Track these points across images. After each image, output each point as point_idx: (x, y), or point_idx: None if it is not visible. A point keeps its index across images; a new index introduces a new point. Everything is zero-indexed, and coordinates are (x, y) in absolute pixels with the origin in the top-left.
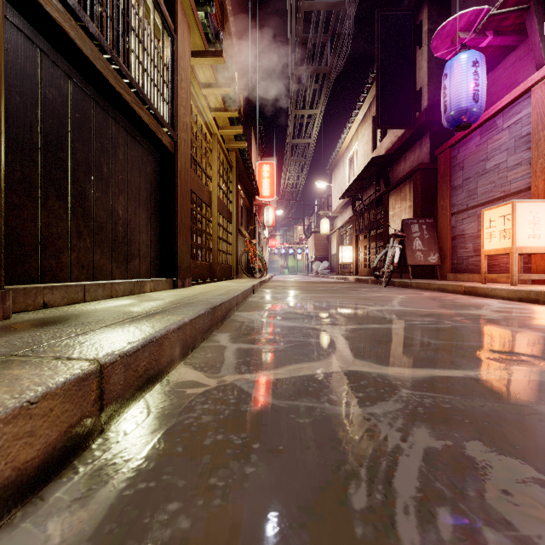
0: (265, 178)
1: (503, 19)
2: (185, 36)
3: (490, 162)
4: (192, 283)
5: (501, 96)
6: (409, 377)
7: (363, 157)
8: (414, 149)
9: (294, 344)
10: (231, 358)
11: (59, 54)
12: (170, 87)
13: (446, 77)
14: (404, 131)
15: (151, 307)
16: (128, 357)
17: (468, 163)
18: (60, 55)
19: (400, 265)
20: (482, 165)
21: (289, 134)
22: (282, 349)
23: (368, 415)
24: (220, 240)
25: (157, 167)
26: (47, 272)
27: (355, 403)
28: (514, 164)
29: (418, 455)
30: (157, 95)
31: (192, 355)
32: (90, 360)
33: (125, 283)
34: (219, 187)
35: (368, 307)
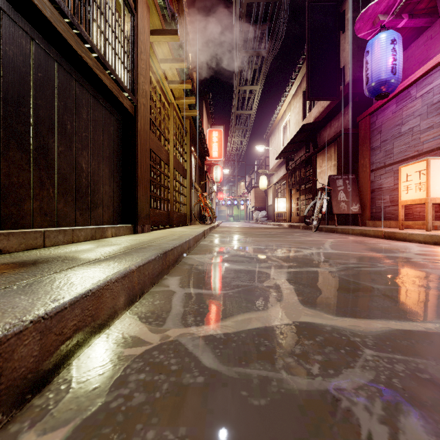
0: (214, 142)
1: (418, 2)
2: (144, 14)
3: (405, 126)
4: (151, 228)
5: (414, 70)
6: (366, 332)
7: (294, 125)
8: (338, 117)
9: (241, 289)
10: (178, 305)
11: (20, 14)
12: (131, 57)
13: (368, 54)
14: (329, 102)
15: (103, 253)
16: (47, 320)
17: (385, 128)
18: (22, 16)
19: (327, 213)
20: (398, 129)
21: (234, 107)
22: (229, 295)
23: (336, 391)
24: (176, 193)
25: (120, 127)
26: (7, 219)
27: (316, 371)
28: (426, 127)
29: None
30: (119, 63)
31: (140, 302)
32: None
33: (87, 229)
34: (175, 148)
35: (304, 250)
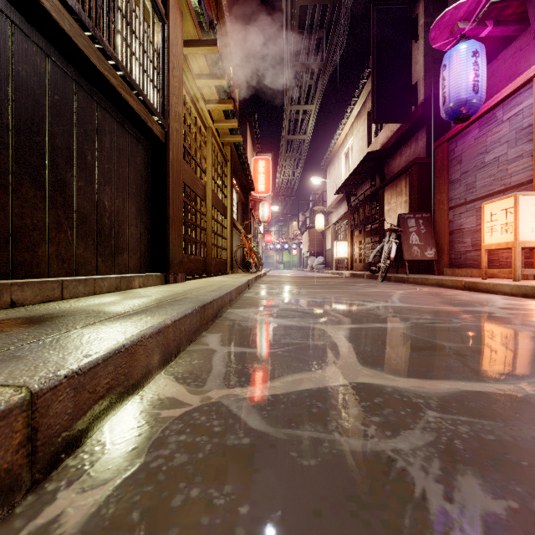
0: (260, 173)
1: (504, 7)
2: (177, 22)
3: (490, 155)
4: (185, 278)
5: (500, 88)
6: (431, 393)
7: (358, 153)
8: (410, 143)
9: (291, 347)
10: (219, 365)
11: (34, 28)
12: (161, 74)
13: (445, 68)
14: (399, 126)
15: (132, 306)
16: (80, 376)
17: (466, 157)
18: (36, 30)
19: (396, 260)
20: (481, 158)
21: (285, 131)
22: (278, 354)
23: (392, 452)
24: (214, 235)
25: (148, 157)
26: (20, 267)
27: (372, 432)
28: (515, 157)
29: (476, 528)
30: (147, 82)
31: (176, 362)
32: (16, 387)
33: (110, 278)
34: (213, 181)
35: (368, 304)
